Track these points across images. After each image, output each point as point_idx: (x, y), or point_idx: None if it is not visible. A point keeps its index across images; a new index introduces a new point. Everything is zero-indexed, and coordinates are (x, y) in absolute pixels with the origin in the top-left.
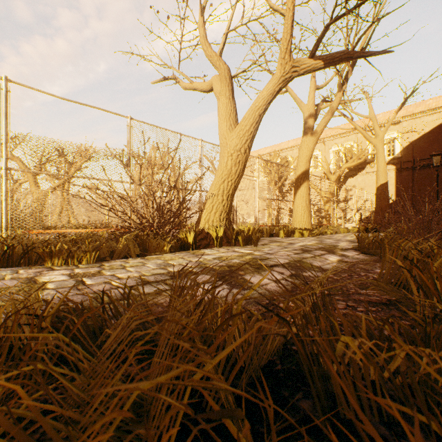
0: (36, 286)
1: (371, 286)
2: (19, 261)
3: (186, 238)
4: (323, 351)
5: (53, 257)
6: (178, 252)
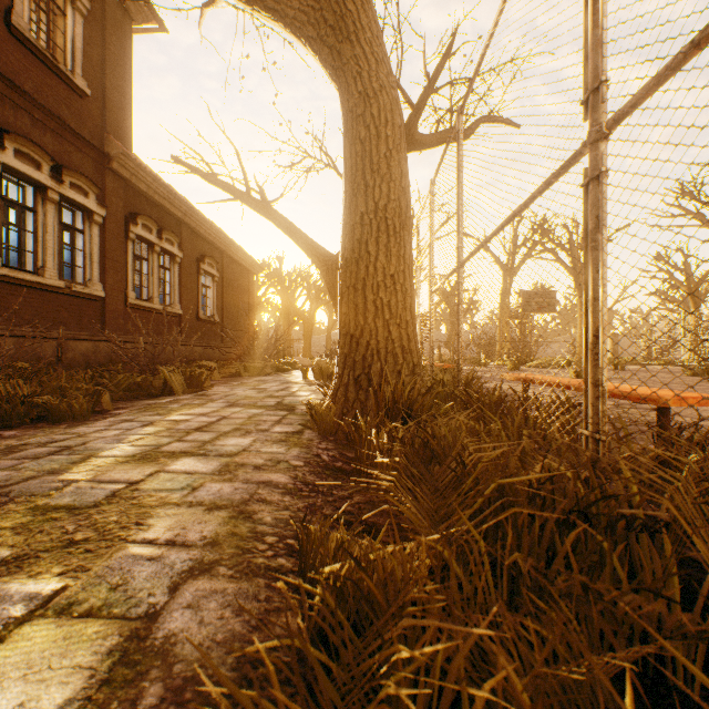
0: None
1: (226, 375)
2: None
3: None
4: (237, 371)
5: None
6: None
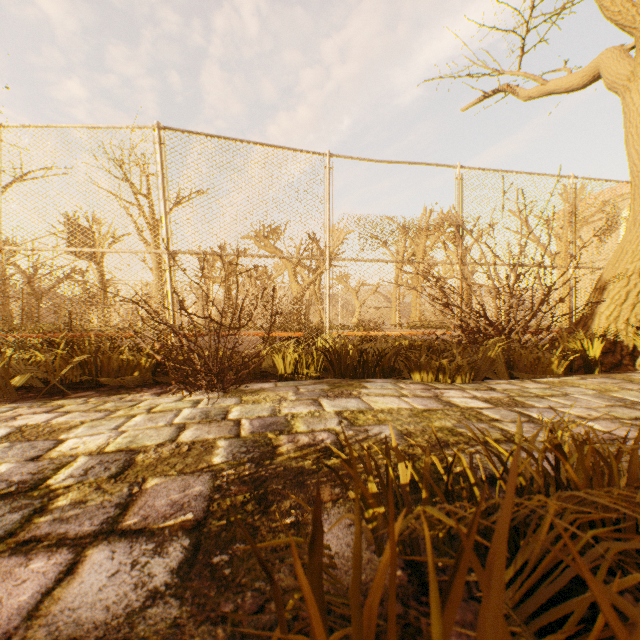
0: (472, 413)
1: None
2: (373, 371)
3: (582, 351)
4: None
5: (420, 370)
6: (584, 375)
